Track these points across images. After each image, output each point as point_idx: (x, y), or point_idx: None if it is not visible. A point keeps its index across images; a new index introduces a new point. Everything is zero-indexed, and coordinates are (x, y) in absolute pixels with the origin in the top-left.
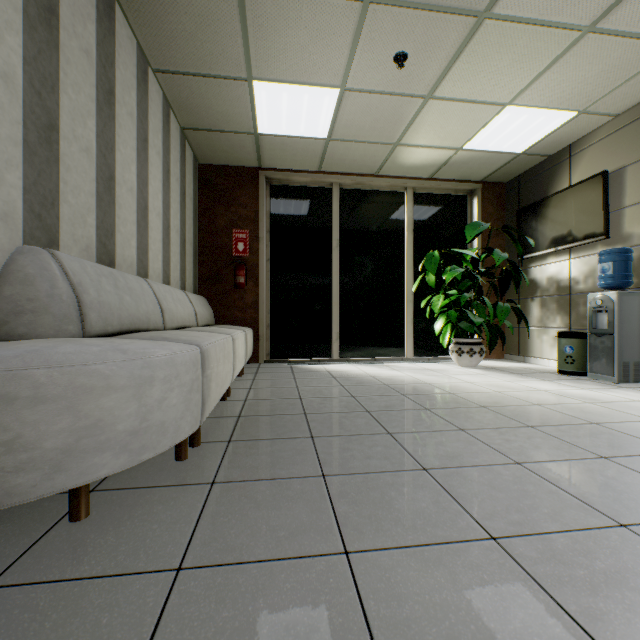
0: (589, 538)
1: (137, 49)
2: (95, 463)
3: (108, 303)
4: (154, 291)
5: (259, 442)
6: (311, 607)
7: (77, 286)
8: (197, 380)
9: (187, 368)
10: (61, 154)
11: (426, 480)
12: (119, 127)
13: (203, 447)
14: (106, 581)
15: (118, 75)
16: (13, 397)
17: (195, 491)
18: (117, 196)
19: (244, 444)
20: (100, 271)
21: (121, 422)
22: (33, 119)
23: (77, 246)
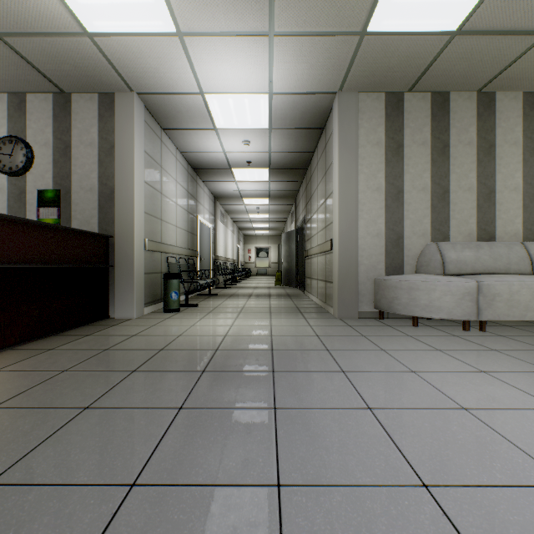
0: (518, 392)
1: (522, 96)
2: (414, 310)
3: (463, 261)
4: (527, 249)
5: (512, 340)
6: (411, 345)
7: (443, 255)
8: (469, 296)
9: (458, 289)
10: (450, 200)
11: (532, 369)
12: (499, 160)
13: (483, 332)
14: (399, 331)
15: (498, 131)
16: (396, 287)
17: (445, 334)
18: (496, 199)
19: (502, 338)
20: (466, 246)
21: (421, 300)
22: (435, 195)
23: (461, 235)
